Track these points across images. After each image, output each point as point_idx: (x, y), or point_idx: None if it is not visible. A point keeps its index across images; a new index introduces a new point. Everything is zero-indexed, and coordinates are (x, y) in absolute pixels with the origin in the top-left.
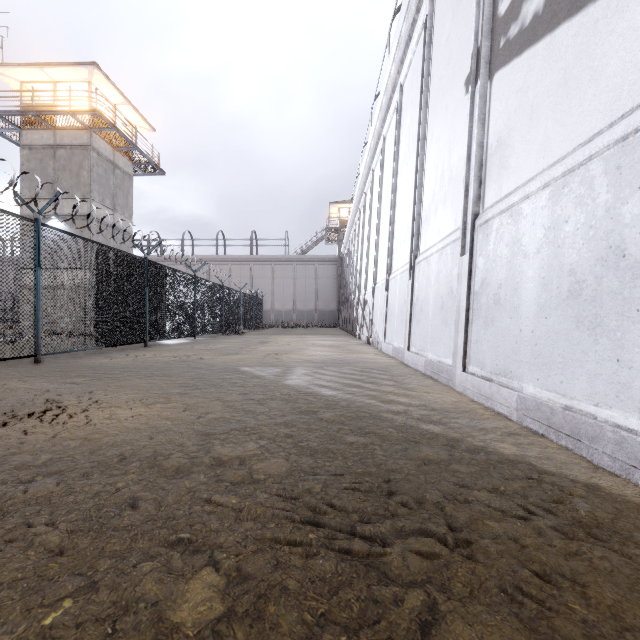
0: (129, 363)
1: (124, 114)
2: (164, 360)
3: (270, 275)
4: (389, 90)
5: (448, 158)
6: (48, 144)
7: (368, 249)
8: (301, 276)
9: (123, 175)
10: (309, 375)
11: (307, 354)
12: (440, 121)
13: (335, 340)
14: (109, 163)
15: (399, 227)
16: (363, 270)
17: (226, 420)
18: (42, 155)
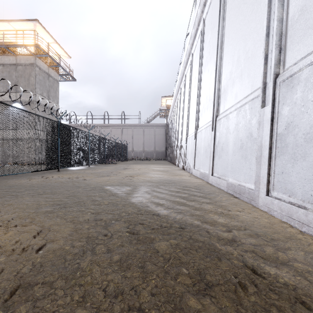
0: (37, 183)
1: (54, 48)
2: (61, 180)
3: (131, 133)
4: (196, 24)
5: (243, 46)
6: (13, 63)
7: (183, 117)
8: (147, 134)
9: (53, 80)
10: (149, 193)
11: (149, 176)
12: (235, 25)
13: (165, 167)
14: (46, 74)
15: (203, 101)
16: (180, 129)
17: (63, 255)
18: (9, 69)
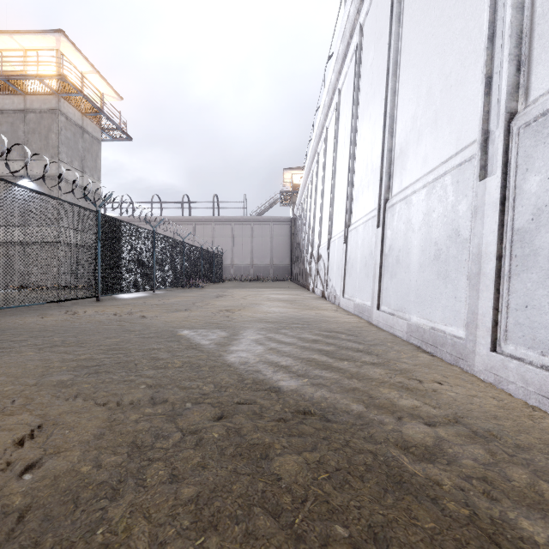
0: (55, 323)
1: (93, 83)
2: (99, 319)
3: (230, 234)
4: (347, 35)
5: (440, 65)
6: (19, 108)
7: (322, 205)
8: (258, 235)
9: (92, 139)
10: (261, 344)
11: (261, 311)
12: (423, 28)
13: (290, 294)
14: (78, 127)
15: (360, 174)
16: (316, 226)
17: (73, 488)
18: (13, 119)
